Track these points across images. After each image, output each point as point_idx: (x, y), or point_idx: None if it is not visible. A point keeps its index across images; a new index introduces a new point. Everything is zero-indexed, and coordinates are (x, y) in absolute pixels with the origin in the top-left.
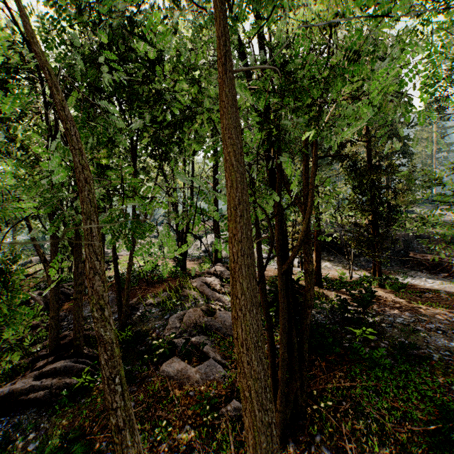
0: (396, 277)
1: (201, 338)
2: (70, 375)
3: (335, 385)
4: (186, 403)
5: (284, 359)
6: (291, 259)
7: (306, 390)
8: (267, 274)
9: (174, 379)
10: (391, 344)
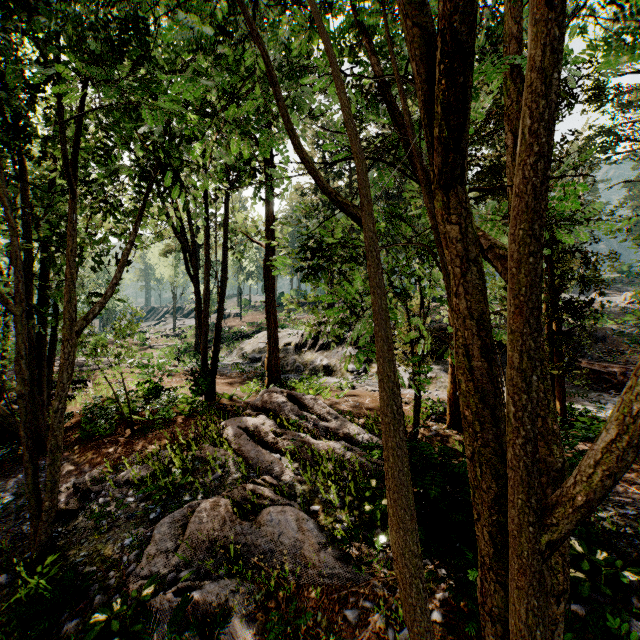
0: (587, 408)
1: (221, 591)
2: None
3: None
4: None
5: None
6: (604, 494)
7: None
8: (360, 403)
9: None
10: None
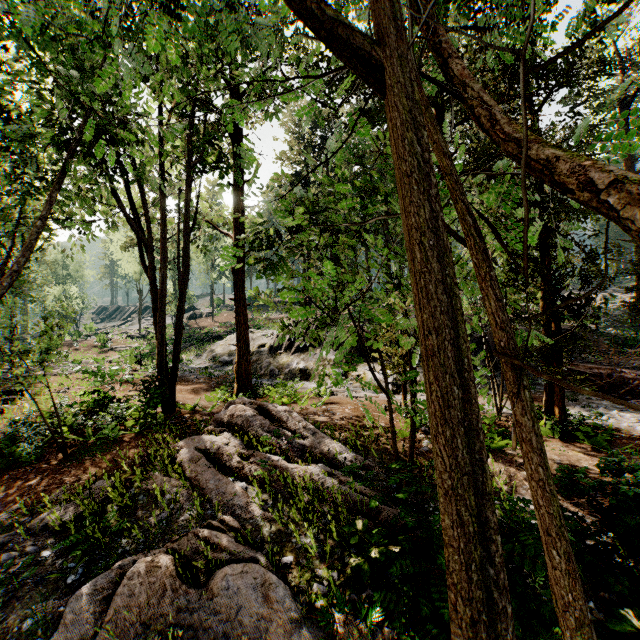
0: (584, 415)
1: None
2: None
3: None
4: None
5: None
6: None
7: None
8: (340, 412)
9: None
10: None
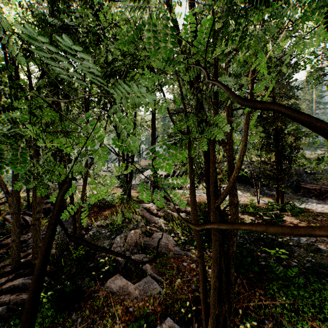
0: (294, 203)
1: (140, 256)
2: (27, 291)
3: (257, 303)
4: (126, 319)
5: (216, 287)
6: (222, 195)
7: (233, 311)
8: None
9: (117, 294)
10: (301, 262)
